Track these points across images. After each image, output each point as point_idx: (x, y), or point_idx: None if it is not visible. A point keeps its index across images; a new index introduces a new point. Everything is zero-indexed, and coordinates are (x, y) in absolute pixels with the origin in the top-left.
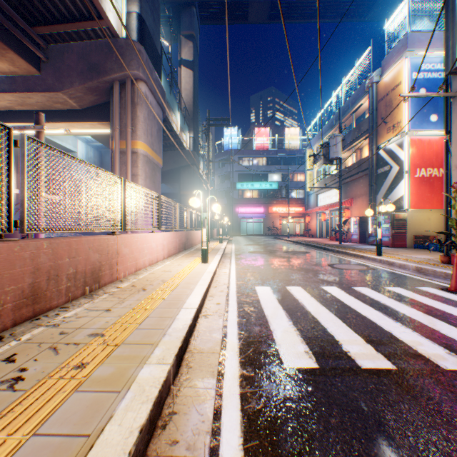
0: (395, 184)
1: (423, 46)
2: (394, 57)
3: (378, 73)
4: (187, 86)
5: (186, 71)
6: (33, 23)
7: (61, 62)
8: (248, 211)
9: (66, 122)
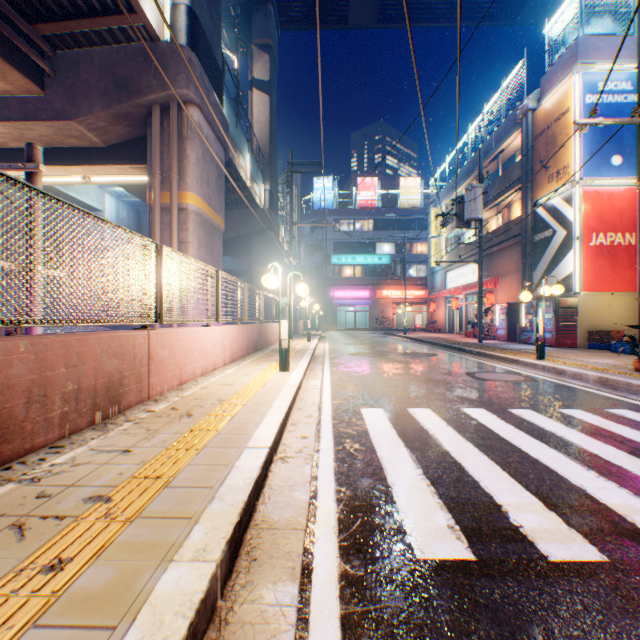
0: (561, 256)
1: (602, 57)
2: (559, 73)
3: (535, 96)
4: (261, 118)
5: (259, 95)
6: (33, 18)
7: (75, 77)
8: (348, 295)
9: (83, 165)
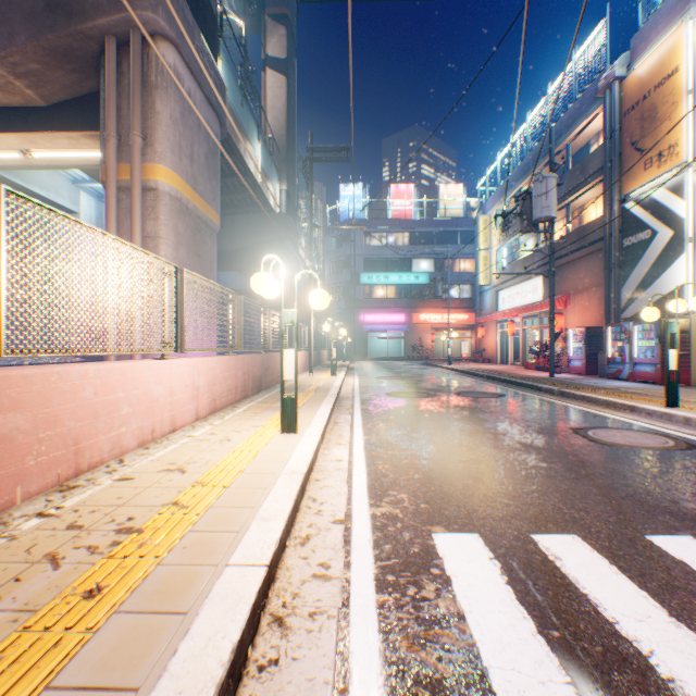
0: (665, 264)
1: None
2: (660, 25)
3: (623, 61)
4: (276, 103)
5: (274, 76)
6: None
7: None
8: (380, 319)
9: (16, 132)
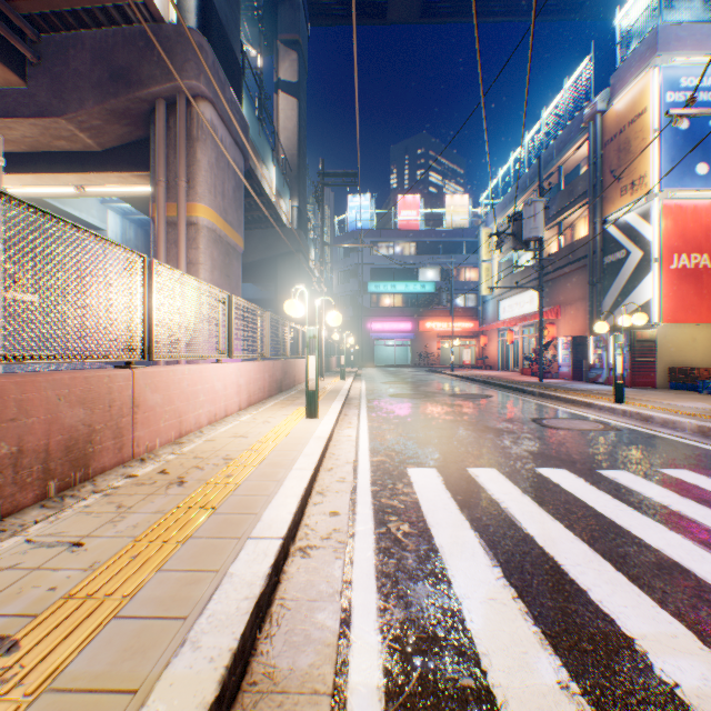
0: (637, 281)
1: (685, 48)
2: (633, 68)
3: (604, 96)
4: (288, 124)
5: (286, 99)
6: None
7: (64, 65)
8: (387, 327)
9: (75, 173)
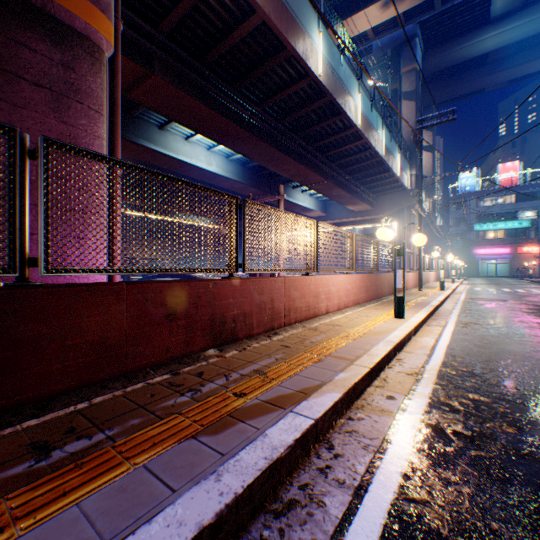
0: None
1: None
2: None
3: None
4: (426, 165)
5: (425, 154)
6: (373, 192)
7: (381, 203)
8: (488, 252)
9: (376, 223)
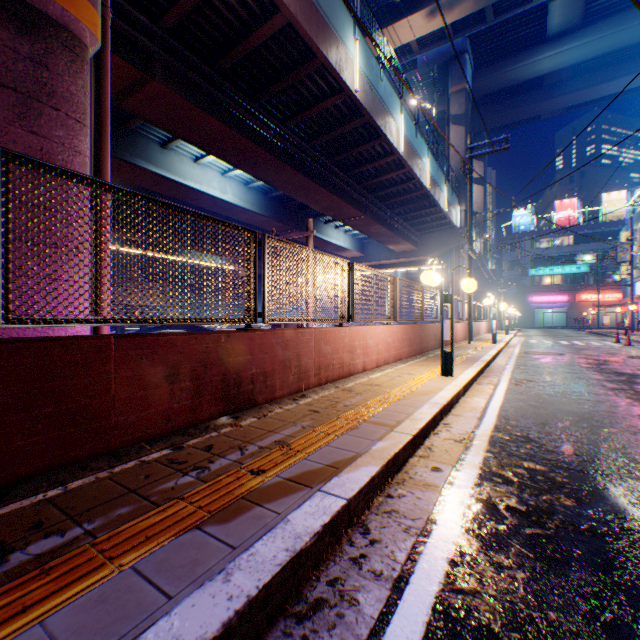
0: None
1: None
2: None
3: None
4: (477, 200)
5: (475, 187)
6: (417, 230)
7: (427, 243)
8: (545, 299)
9: (421, 266)
